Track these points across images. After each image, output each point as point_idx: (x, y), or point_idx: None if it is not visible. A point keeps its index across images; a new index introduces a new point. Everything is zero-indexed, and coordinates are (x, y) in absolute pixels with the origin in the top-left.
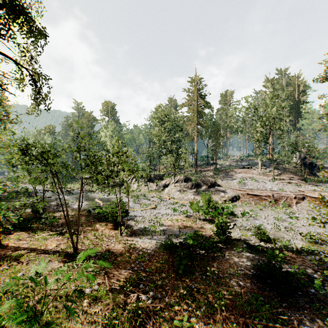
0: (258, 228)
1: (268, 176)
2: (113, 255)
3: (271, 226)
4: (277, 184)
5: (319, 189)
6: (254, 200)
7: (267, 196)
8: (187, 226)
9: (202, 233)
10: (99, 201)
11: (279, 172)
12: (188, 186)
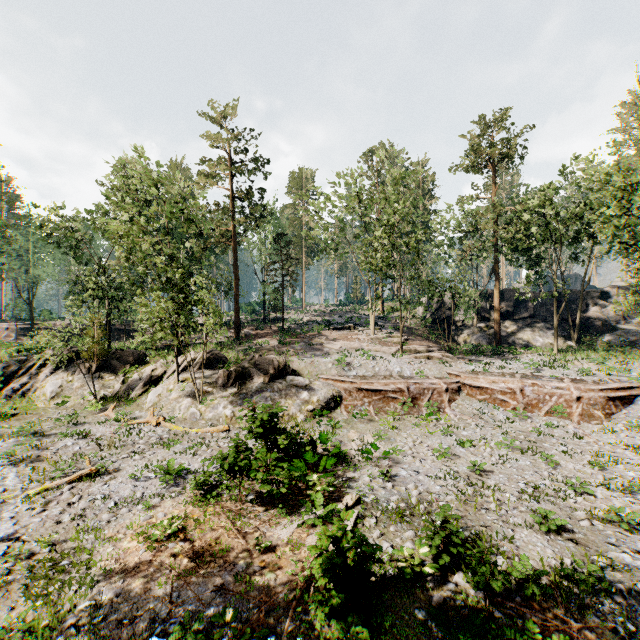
0: (441, 527)
1: (389, 344)
2: None
3: (439, 482)
4: (409, 362)
5: (480, 370)
6: (374, 402)
7: (398, 390)
8: (207, 553)
9: (265, 591)
10: None
11: (405, 337)
12: (217, 380)
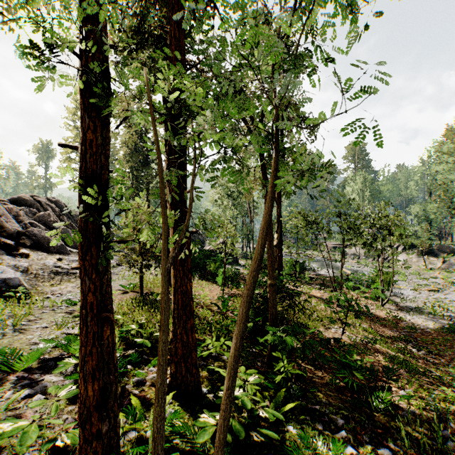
0: None
1: None
2: (375, 318)
3: None
4: None
5: None
6: None
7: None
8: None
9: None
10: (348, 271)
11: None
12: None
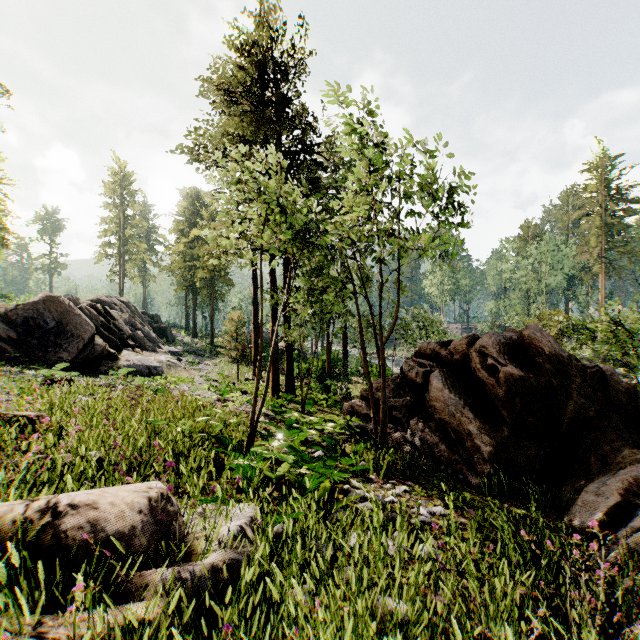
0: None
1: None
2: None
3: None
4: None
5: None
6: None
7: None
8: None
9: None
10: None
11: None
12: None
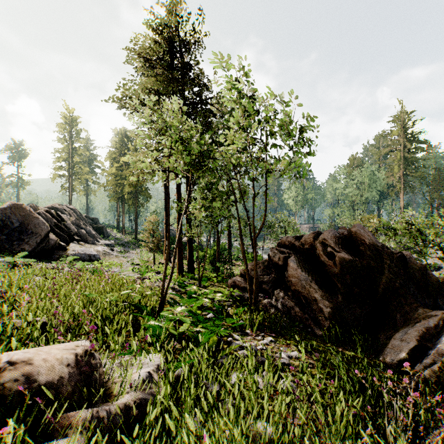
0: None
1: None
2: None
3: None
4: None
5: None
6: None
7: None
8: None
9: None
10: None
11: None
12: None
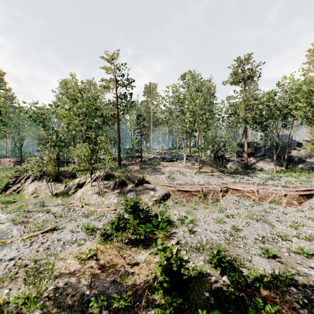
0: (217, 254)
1: (193, 168)
2: None
3: (216, 234)
4: (202, 177)
5: (237, 181)
6: (185, 196)
7: (197, 191)
8: (107, 265)
9: (134, 283)
10: None
11: (201, 165)
12: (110, 186)
